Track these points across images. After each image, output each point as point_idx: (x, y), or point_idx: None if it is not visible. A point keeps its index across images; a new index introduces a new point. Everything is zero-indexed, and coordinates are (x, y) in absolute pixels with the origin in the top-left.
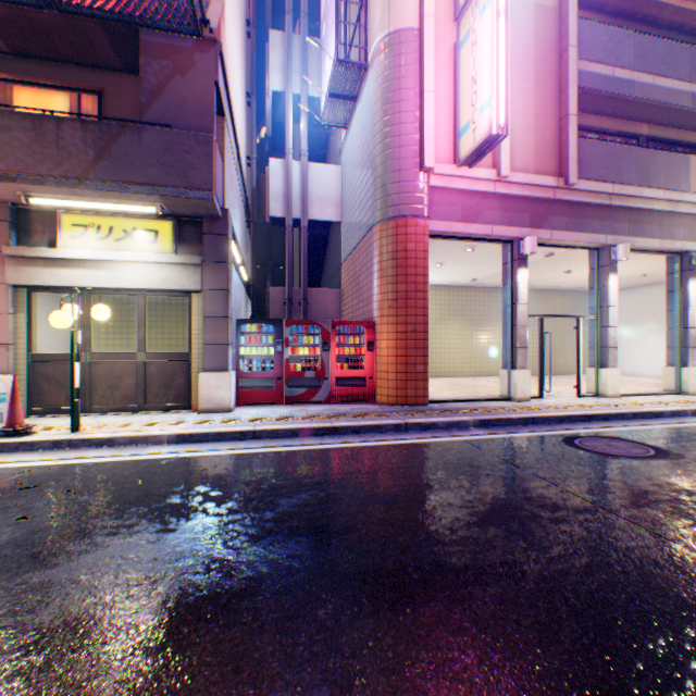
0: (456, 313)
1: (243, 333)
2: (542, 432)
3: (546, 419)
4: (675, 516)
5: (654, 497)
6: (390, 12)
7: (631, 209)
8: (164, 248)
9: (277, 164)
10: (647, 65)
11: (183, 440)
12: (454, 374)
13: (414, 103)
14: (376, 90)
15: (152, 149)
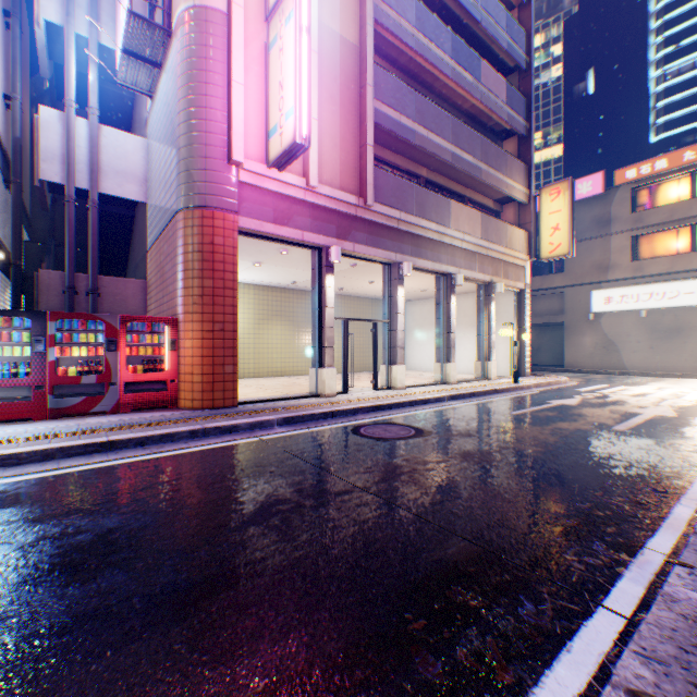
0: (282, 314)
1: None
2: (338, 424)
3: (344, 412)
4: (410, 483)
5: (401, 470)
6: None
7: (414, 235)
8: None
9: (54, 115)
10: (424, 121)
11: None
12: (280, 374)
13: (224, 91)
14: (181, 63)
15: None
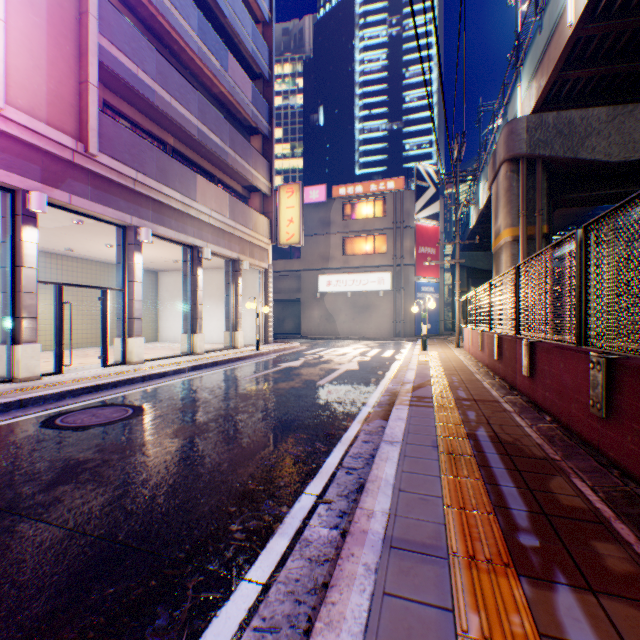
0: None
1: None
2: (26, 416)
3: (43, 398)
4: (88, 483)
5: (85, 467)
6: None
7: (156, 200)
8: None
9: None
10: (168, 86)
11: None
12: None
13: None
14: None
15: None
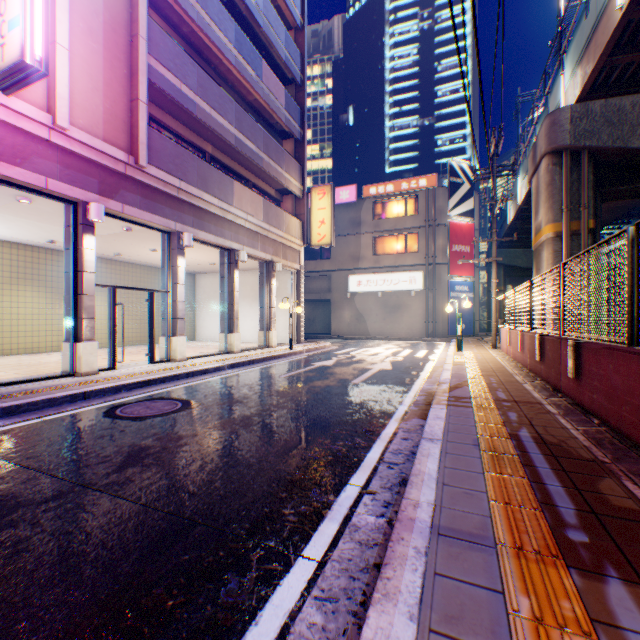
0: (33, 278)
1: None
2: (90, 406)
3: (103, 391)
4: (153, 467)
5: (148, 452)
6: None
7: (197, 207)
8: None
9: None
10: (208, 97)
11: None
12: (30, 351)
13: None
14: None
15: None
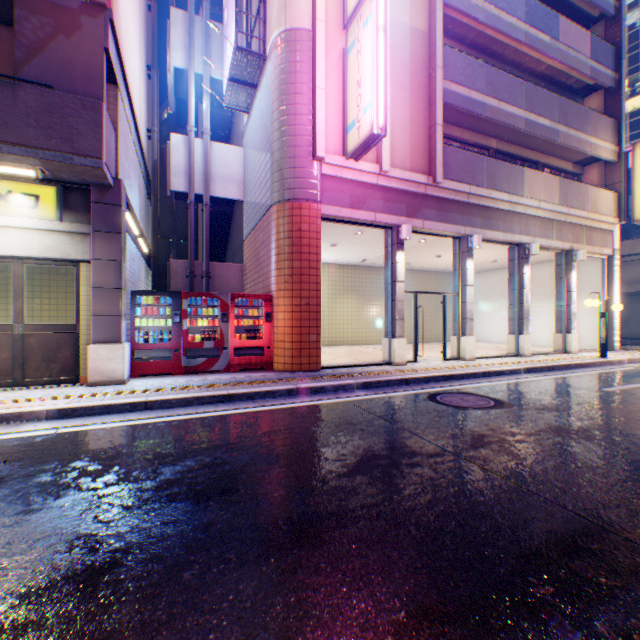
0: (350, 289)
1: (139, 304)
2: (413, 391)
3: (417, 379)
4: (501, 453)
5: (488, 439)
6: (287, 11)
7: (483, 207)
8: (47, 214)
9: (180, 140)
10: (495, 92)
11: (65, 415)
12: (348, 343)
13: (308, 98)
14: (274, 81)
15: (30, 108)
